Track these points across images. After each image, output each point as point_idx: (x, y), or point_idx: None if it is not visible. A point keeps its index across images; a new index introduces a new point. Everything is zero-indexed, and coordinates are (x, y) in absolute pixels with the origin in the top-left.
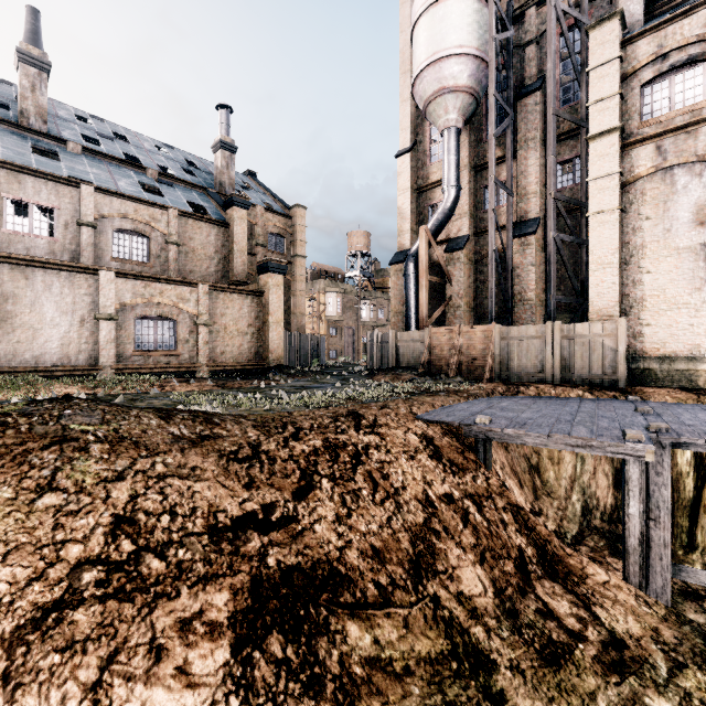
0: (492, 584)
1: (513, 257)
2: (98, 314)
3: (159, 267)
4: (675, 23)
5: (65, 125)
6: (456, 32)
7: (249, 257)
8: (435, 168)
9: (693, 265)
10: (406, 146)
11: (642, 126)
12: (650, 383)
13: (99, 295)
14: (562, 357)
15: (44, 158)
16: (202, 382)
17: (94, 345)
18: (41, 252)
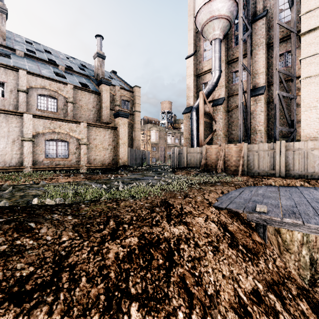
0: None
1: (250, 107)
2: (23, 138)
3: (62, 114)
4: None
5: (18, 44)
6: None
7: (112, 111)
8: (206, 63)
9: None
10: (191, 53)
11: None
12: None
13: (23, 127)
14: (285, 162)
15: (1, 56)
16: (78, 176)
17: (20, 155)
18: None
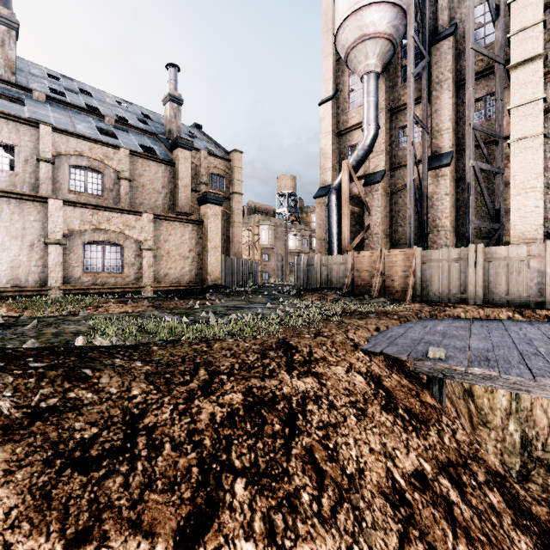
0: None
1: (428, 188)
2: (47, 239)
3: (112, 199)
4: None
5: (35, 79)
6: None
7: (194, 194)
8: (354, 113)
9: None
10: (328, 95)
11: None
12: None
13: (48, 221)
14: (484, 279)
15: (9, 102)
16: (140, 302)
17: (43, 268)
18: (2, 184)
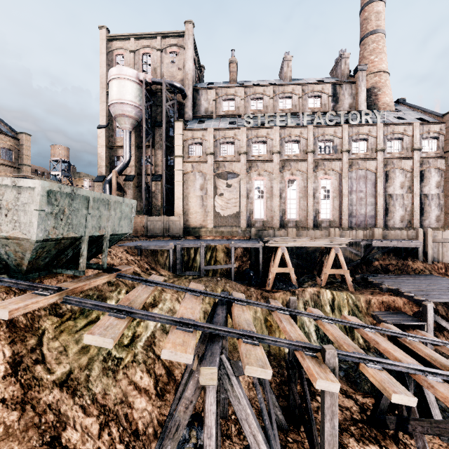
0: (141, 270)
1: (153, 188)
2: None
3: None
4: (196, 131)
5: None
6: (130, 95)
7: None
8: (118, 139)
9: (200, 201)
10: (103, 124)
11: (189, 157)
12: (190, 235)
13: None
14: (166, 227)
15: None
16: None
17: None
18: None
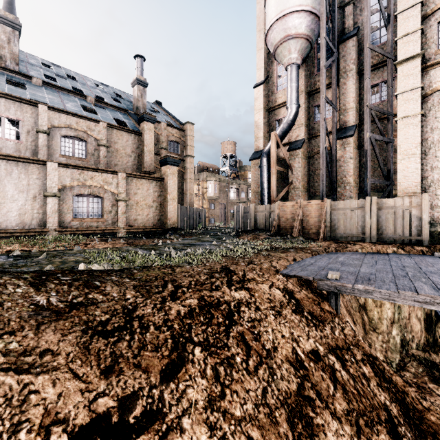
0: None
1: (337, 153)
2: (46, 193)
3: (93, 161)
4: None
5: (33, 68)
6: None
7: (156, 156)
8: (280, 94)
9: None
10: (261, 80)
11: (438, 52)
12: None
13: (47, 179)
14: (377, 223)
15: (14, 87)
16: (117, 240)
17: (43, 214)
18: (10, 150)
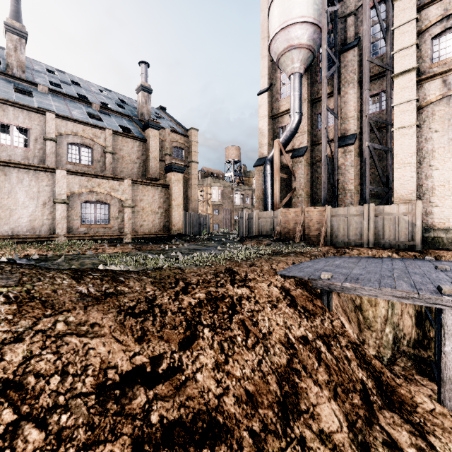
0: (345, 418)
1: (338, 160)
2: (55, 199)
3: (99, 168)
4: None
5: (38, 74)
6: (299, 7)
7: (160, 162)
8: (284, 101)
9: None
10: (265, 87)
11: (432, 66)
12: (438, 247)
13: (56, 186)
14: (375, 229)
15: (22, 95)
16: (125, 246)
17: (52, 221)
18: (18, 157)
